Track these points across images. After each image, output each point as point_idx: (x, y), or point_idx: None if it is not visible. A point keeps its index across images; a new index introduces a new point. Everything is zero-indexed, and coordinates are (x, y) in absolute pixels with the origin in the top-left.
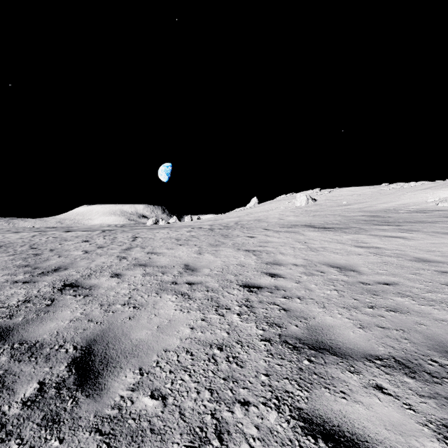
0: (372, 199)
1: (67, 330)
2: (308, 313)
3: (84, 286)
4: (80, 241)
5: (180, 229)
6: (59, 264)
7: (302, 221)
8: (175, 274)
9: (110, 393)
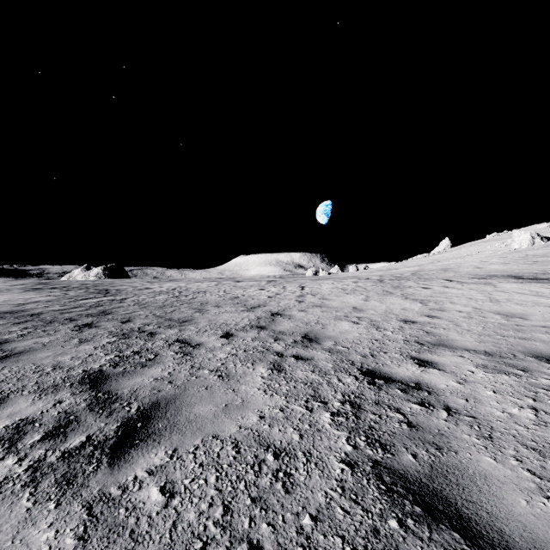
0: None
1: (291, 329)
2: (444, 335)
3: (285, 315)
4: (257, 289)
5: (345, 280)
6: (258, 303)
7: (507, 270)
8: (345, 312)
9: (324, 345)
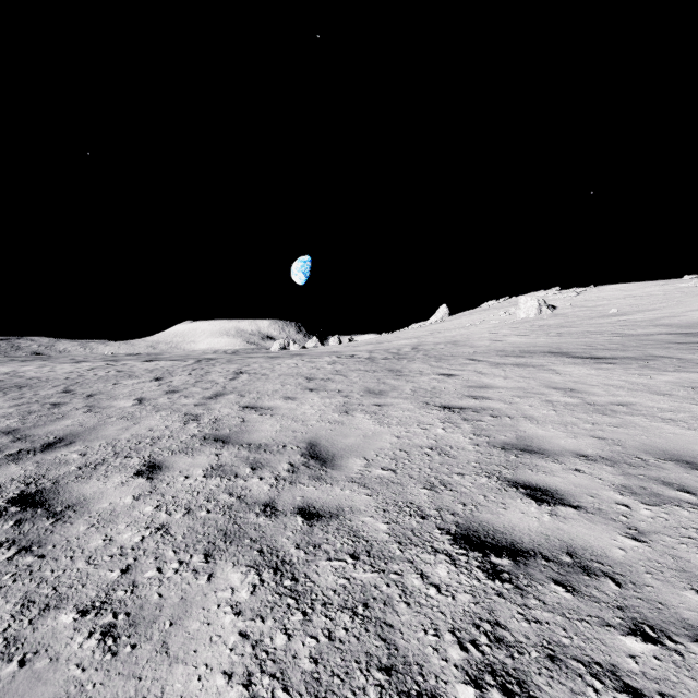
0: (671, 304)
1: None
2: None
3: (54, 505)
4: (149, 378)
5: (319, 358)
6: (69, 431)
7: (539, 344)
8: (280, 474)
9: None
